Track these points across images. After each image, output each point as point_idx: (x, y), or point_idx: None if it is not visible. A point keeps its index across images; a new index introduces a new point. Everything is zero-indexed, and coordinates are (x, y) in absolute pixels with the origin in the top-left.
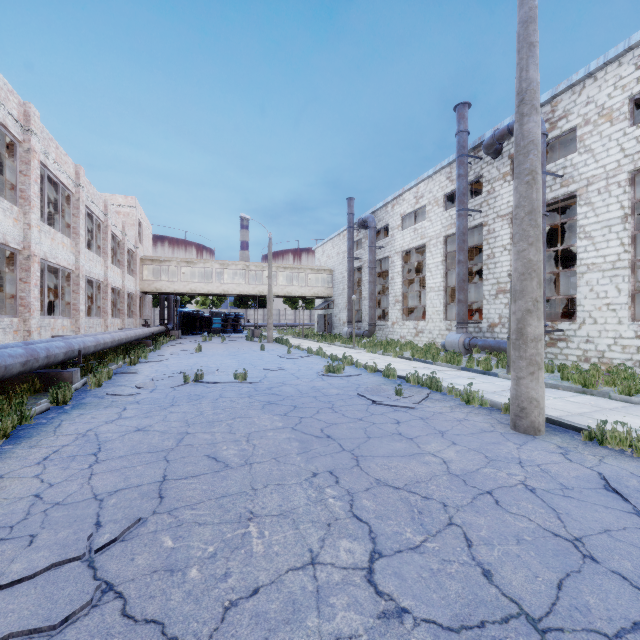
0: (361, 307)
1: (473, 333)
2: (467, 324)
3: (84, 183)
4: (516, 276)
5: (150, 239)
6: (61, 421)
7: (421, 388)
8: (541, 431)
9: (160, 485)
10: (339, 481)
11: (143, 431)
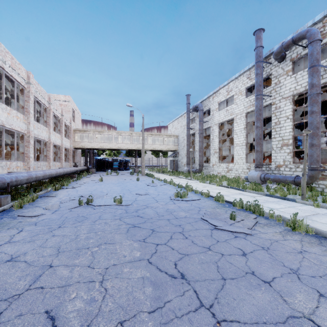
0: (194, 156)
1: (265, 171)
2: (262, 165)
3: (33, 82)
4: None
5: (80, 120)
6: None
7: (246, 212)
8: None
9: None
10: None
11: (12, 262)
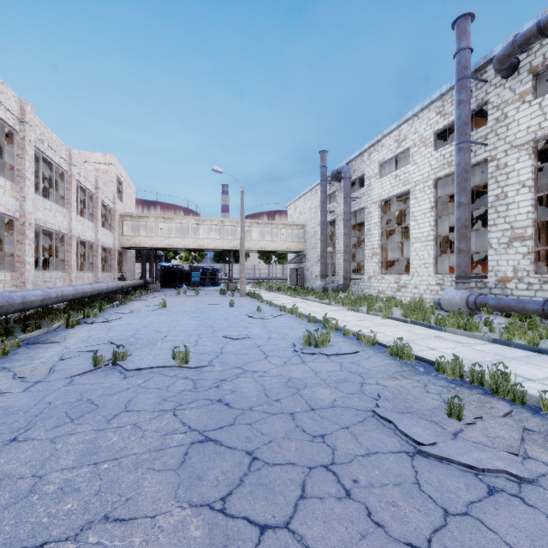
0: (333, 261)
1: (474, 289)
2: (470, 278)
3: (32, 122)
4: None
5: (133, 198)
6: None
7: (473, 389)
8: None
9: None
10: None
11: None
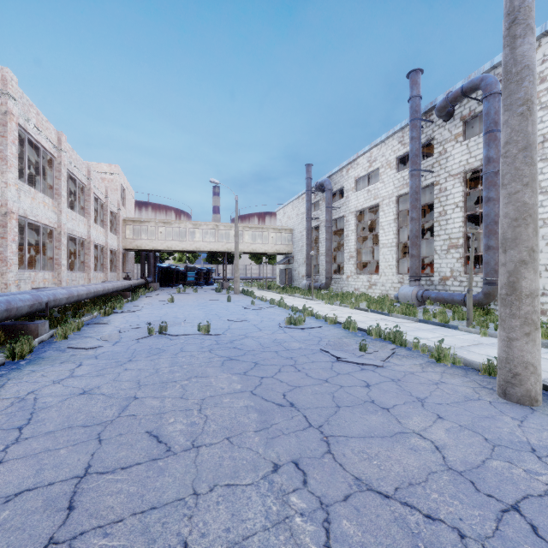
0: (318, 262)
1: (425, 286)
2: (419, 277)
3: (66, 148)
4: (506, 222)
5: (132, 203)
6: (7, 380)
7: (384, 342)
8: (538, 401)
9: (77, 484)
10: (307, 481)
11: (88, 394)
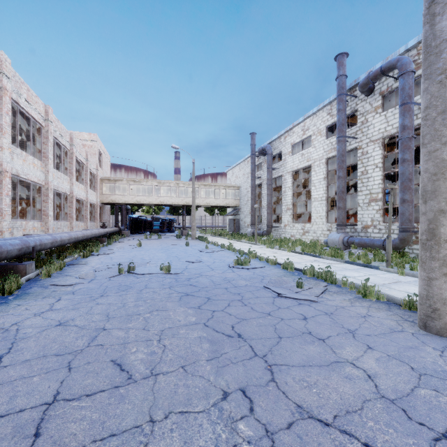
0: (260, 213)
1: (349, 233)
2: (345, 226)
3: (52, 119)
4: (427, 176)
5: (108, 165)
6: None
7: (317, 280)
8: None
9: (45, 411)
10: (254, 408)
11: (63, 326)
